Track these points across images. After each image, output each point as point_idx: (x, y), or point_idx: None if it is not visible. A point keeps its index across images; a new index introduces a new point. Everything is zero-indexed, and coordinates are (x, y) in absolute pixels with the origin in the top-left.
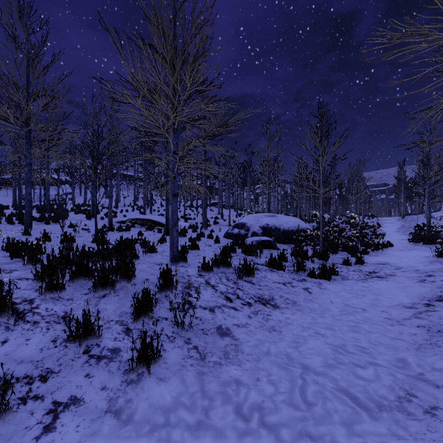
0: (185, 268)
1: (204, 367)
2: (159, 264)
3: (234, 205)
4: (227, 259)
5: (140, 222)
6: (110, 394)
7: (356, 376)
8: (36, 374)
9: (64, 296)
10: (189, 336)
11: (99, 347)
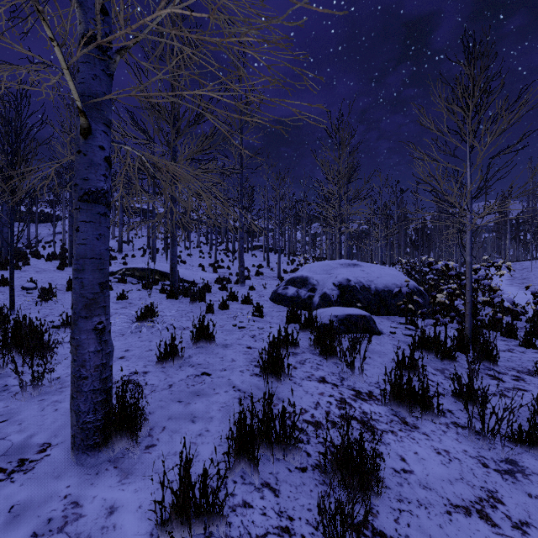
0: (115, 491)
1: None
2: (24, 458)
3: (284, 249)
4: (282, 419)
5: (140, 274)
6: None
7: None
8: None
9: None
10: None
11: None
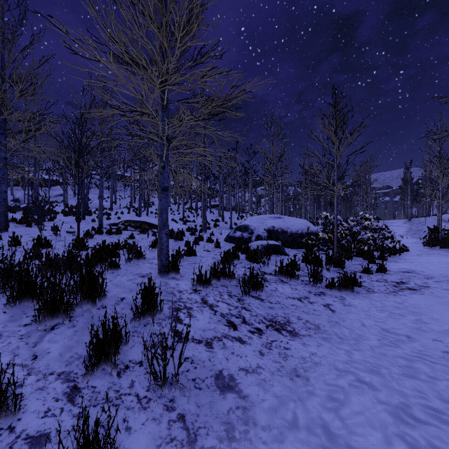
0: (177, 281)
1: None
2: (144, 275)
3: (235, 208)
4: (229, 268)
5: (134, 224)
6: None
7: None
8: None
9: None
10: (172, 395)
11: (12, 433)
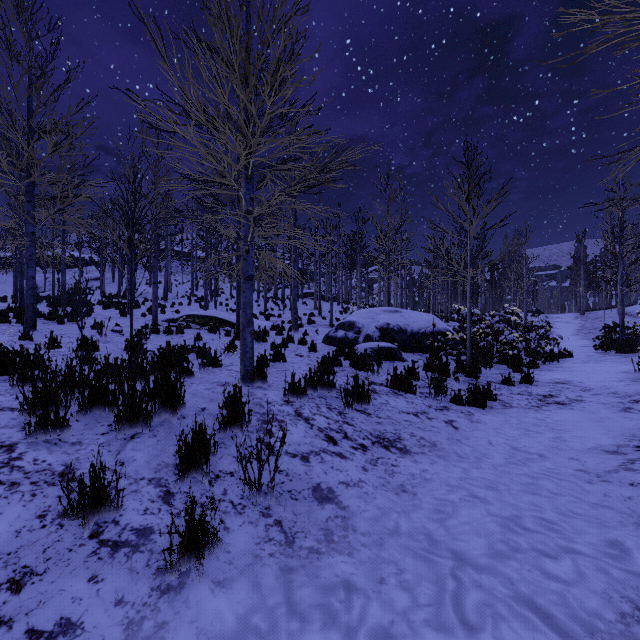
0: (264, 391)
1: (292, 557)
2: (224, 384)
3: (337, 297)
4: (328, 376)
5: (200, 321)
6: (129, 613)
7: (544, 575)
8: (3, 578)
9: (67, 438)
10: (268, 504)
11: (117, 525)
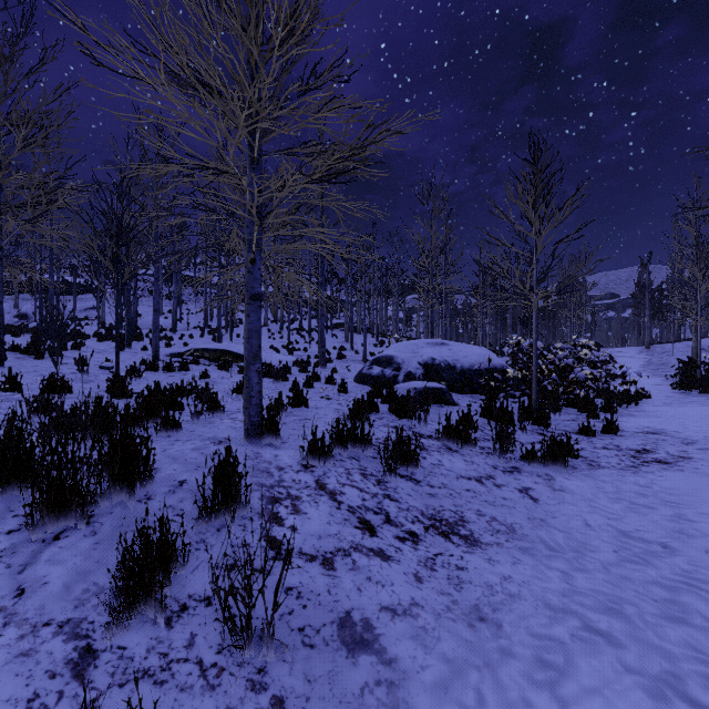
0: (275, 451)
1: None
2: (221, 440)
3: (371, 328)
4: (362, 429)
5: (210, 355)
6: None
7: None
8: None
9: None
10: (263, 660)
11: None
